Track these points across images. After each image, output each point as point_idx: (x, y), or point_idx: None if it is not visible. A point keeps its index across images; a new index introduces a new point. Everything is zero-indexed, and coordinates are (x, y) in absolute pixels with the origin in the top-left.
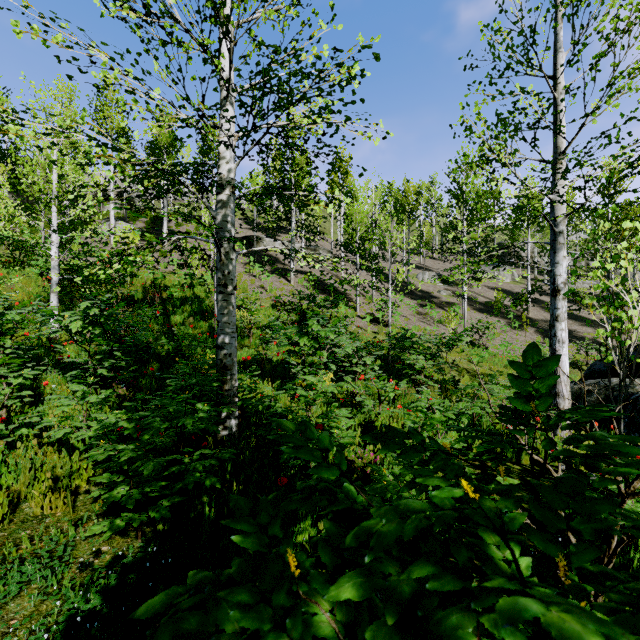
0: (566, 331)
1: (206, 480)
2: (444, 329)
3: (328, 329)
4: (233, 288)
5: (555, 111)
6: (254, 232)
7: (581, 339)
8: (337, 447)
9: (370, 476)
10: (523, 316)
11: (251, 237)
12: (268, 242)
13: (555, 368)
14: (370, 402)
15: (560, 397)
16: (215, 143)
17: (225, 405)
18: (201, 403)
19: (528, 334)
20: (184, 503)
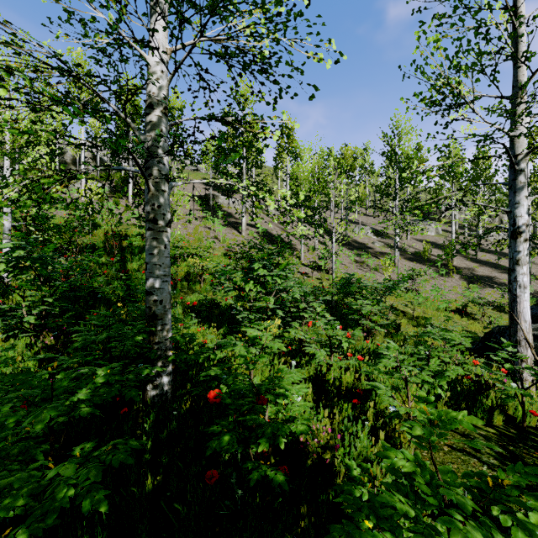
0: (528, 275)
1: (85, 498)
2: (379, 276)
3: (275, 273)
4: (165, 224)
5: (515, 42)
6: (210, 190)
7: (501, 285)
8: (286, 434)
9: (329, 464)
10: (450, 264)
11: (208, 195)
12: (223, 199)
13: (515, 315)
14: (321, 354)
15: (522, 345)
16: (143, 55)
17: (154, 360)
18: (105, 367)
19: (454, 280)
20: (62, 523)
